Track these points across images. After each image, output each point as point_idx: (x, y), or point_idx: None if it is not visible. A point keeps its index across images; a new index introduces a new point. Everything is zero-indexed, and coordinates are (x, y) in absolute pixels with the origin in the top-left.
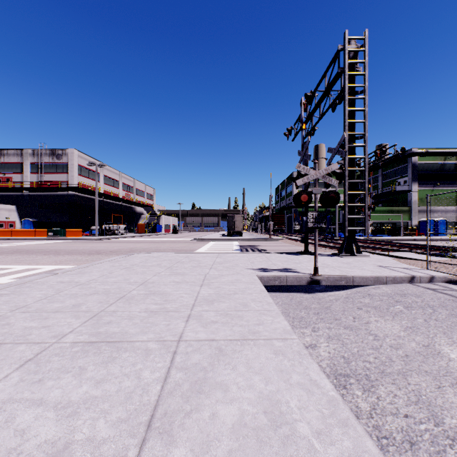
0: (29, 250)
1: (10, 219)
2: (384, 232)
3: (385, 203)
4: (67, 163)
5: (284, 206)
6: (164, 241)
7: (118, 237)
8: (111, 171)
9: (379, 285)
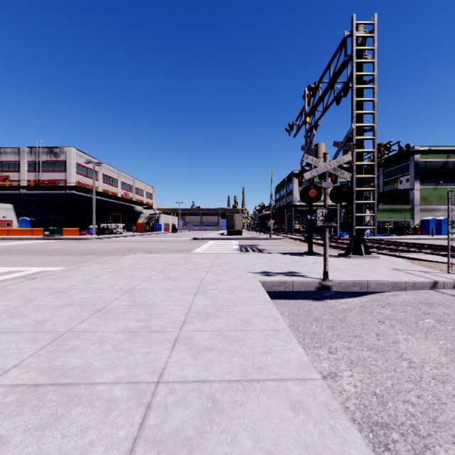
0: (20, 250)
1: (7, 218)
2: (386, 231)
3: (387, 201)
4: (65, 161)
5: (284, 205)
6: (162, 241)
7: (116, 236)
8: (110, 169)
9: (397, 292)
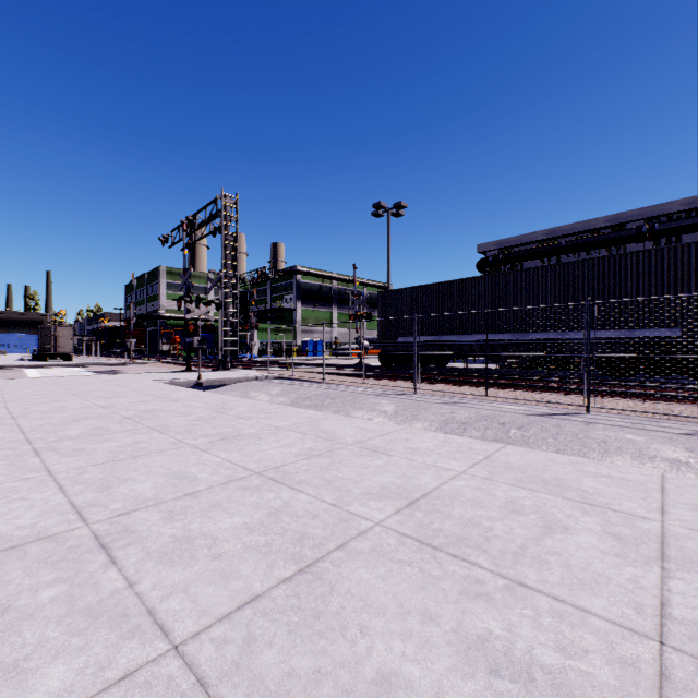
0: None
1: None
2: (271, 353)
3: (274, 320)
4: None
5: (145, 315)
6: None
7: None
8: None
9: (239, 383)
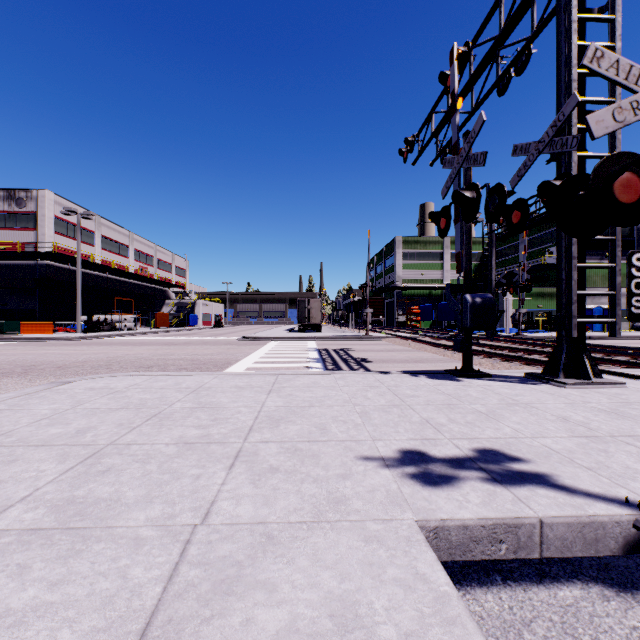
0: None
1: None
2: (533, 325)
3: (531, 282)
4: (35, 212)
5: (382, 287)
6: (190, 342)
7: (117, 334)
8: (115, 229)
9: None
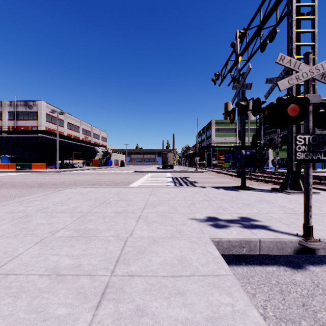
0: None
1: None
2: (284, 165)
3: (283, 143)
4: (37, 112)
5: (204, 146)
6: (110, 173)
7: (75, 169)
8: (73, 119)
9: None
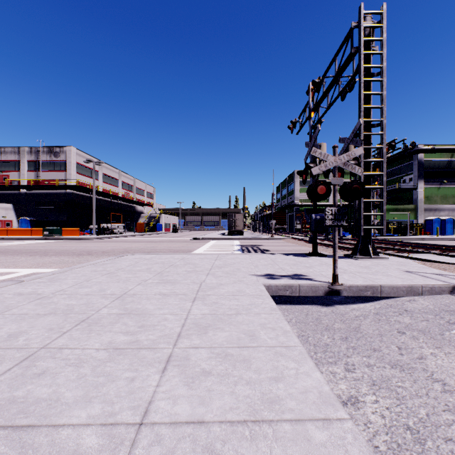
0: (17, 251)
1: (7, 218)
2: (389, 231)
3: (390, 201)
4: (65, 160)
5: (285, 205)
6: (162, 241)
7: (116, 236)
8: (110, 169)
9: (414, 297)
